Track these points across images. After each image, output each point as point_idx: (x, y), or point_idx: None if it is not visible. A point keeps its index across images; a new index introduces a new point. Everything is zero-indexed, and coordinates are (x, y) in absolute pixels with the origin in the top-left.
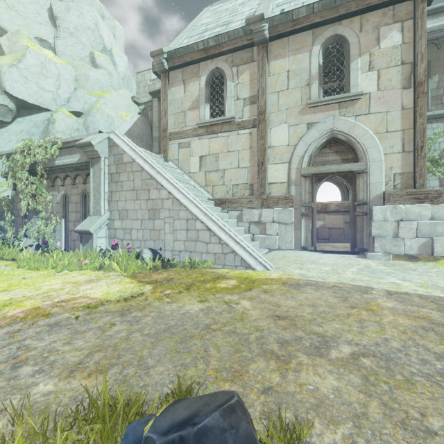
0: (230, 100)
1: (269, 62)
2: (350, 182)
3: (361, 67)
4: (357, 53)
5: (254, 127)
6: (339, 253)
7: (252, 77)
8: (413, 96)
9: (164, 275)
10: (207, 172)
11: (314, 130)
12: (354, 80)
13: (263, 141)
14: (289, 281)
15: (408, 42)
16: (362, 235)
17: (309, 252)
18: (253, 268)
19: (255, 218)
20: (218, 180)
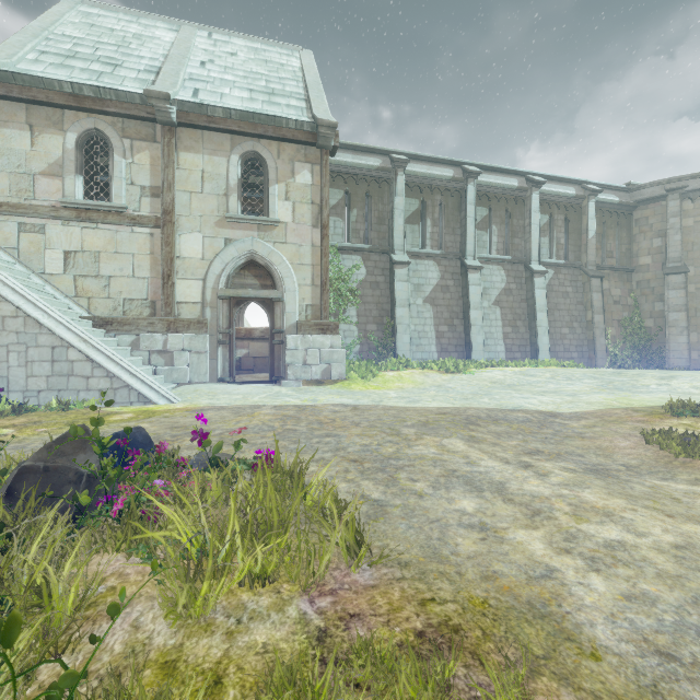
0: (120, 183)
1: (178, 151)
2: (269, 309)
3: (278, 194)
4: (275, 178)
5: (157, 228)
6: (258, 383)
7: (155, 162)
8: (320, 235)
9: (22, 420)
10: (80, 276)
11: (233, 248)
12: (273, 206)
13: (171, 249)
14: (194, 408)
15: (317, 185)
16: (279, 363)
17: (227, 384)
18: (155, 402)
19: (159, 345)
20: (100, 291)
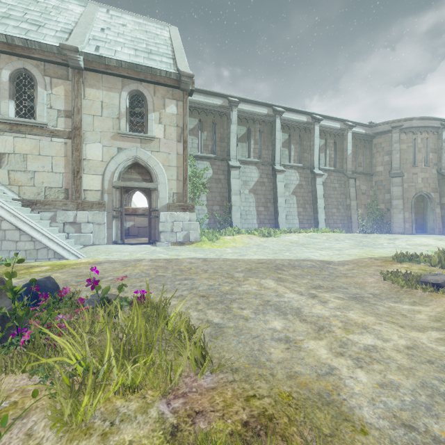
0: (42, 107)
1: (85, 87)
2: (148, 195)
3: (154, 119)
4: (152, 109)
5: (69, 139)
6: (140, 244)
7: (68, 94)
8: (182, 147)
9: None
10: (12, 171)
11: (123, 154)
12: (150, 127)
13: (79, 153)
14: (95, 262)
15: (180, 114)
16: (155, 231)
17: (119, 245)
18: (66, 258)
19: (70, 219)
20: (27, 181)
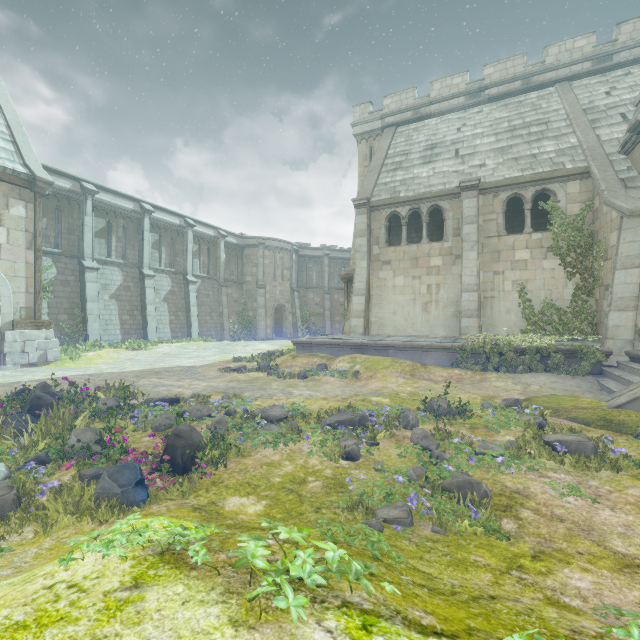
0: None
1: None
2: None
3: None
4: None
5: None
6: None
7: None
8: (34, 256)
9: None
10: None
11: None
12: None
13: None
14: None
15: (31, 218)
16: None
17: None
18: None
19: None
20: None
